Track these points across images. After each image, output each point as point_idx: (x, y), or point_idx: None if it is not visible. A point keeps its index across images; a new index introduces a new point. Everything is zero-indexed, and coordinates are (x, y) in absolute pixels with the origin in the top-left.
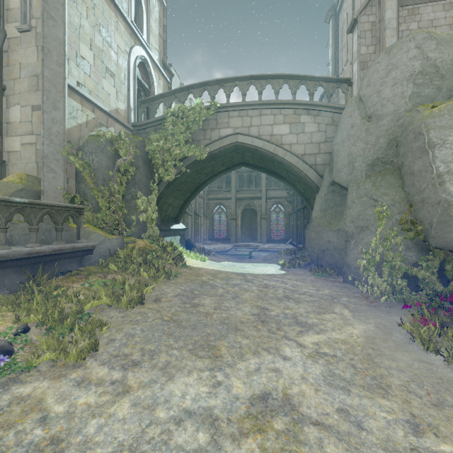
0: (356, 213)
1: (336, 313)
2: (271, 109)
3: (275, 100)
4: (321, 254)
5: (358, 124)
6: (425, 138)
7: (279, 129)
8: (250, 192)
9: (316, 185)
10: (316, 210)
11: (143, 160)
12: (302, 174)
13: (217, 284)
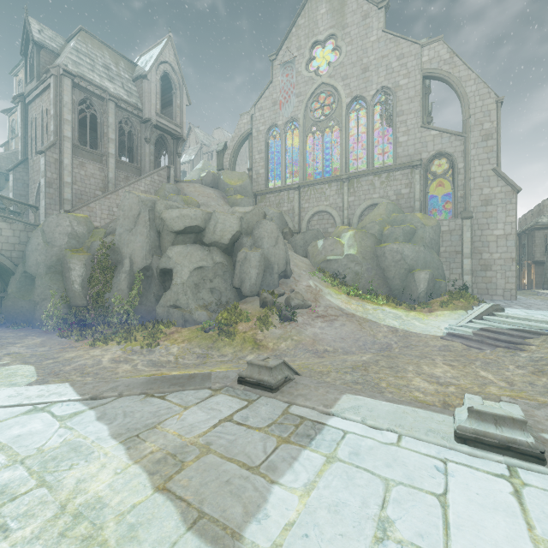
0: (41, 292)
1: (29, 338)
2: None
3: None
4: (17, 315)
5: (42, 245)
6: (69, 266)
7: None
8: None
9: (12, 271)
10: (12, 287)
11: None
12: (0, 262)
13: None
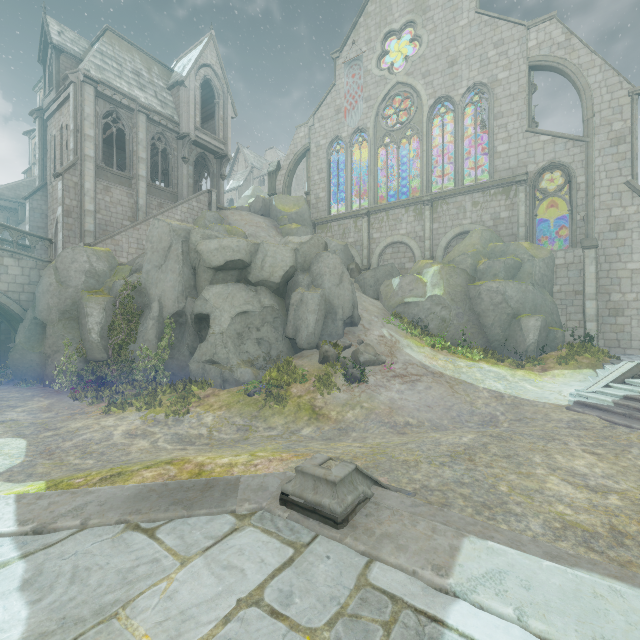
0: (53, 342)
1: (36, 400)
2: None
3: None
4: (26, 370)
5: (55, 285)
6: (86, 310)
7: None
8: None
9: (20, 316)
10: (20, 337)
11: None
12: (6, 307)
13: None
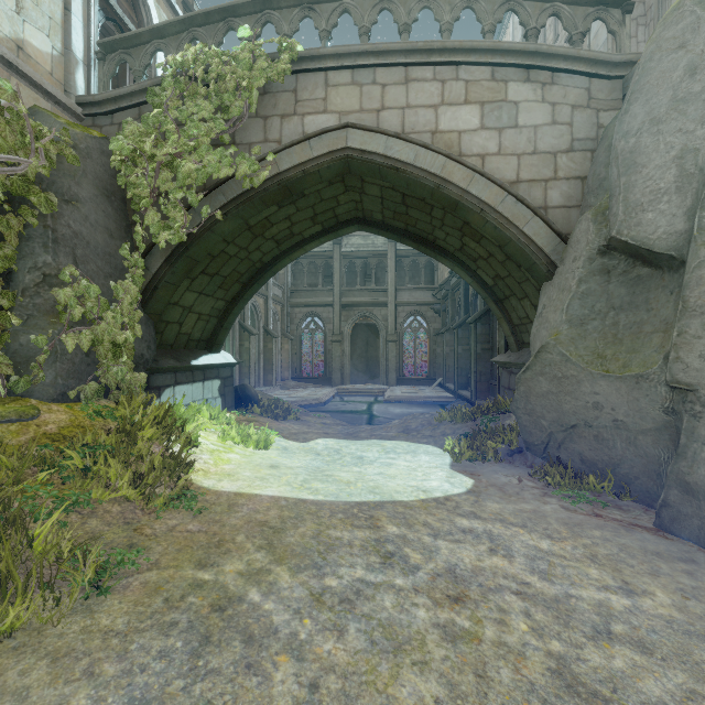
0: None
1: None
2: (434, 66)
3: (446, 41)
4: (562, 433)
5: None
6: None
7: (453, 118)
8: (366, 293)
9: (546, 260)
10: (550, 322)
11: (99, 187)
12: (512, 231)
13: (275, 617)
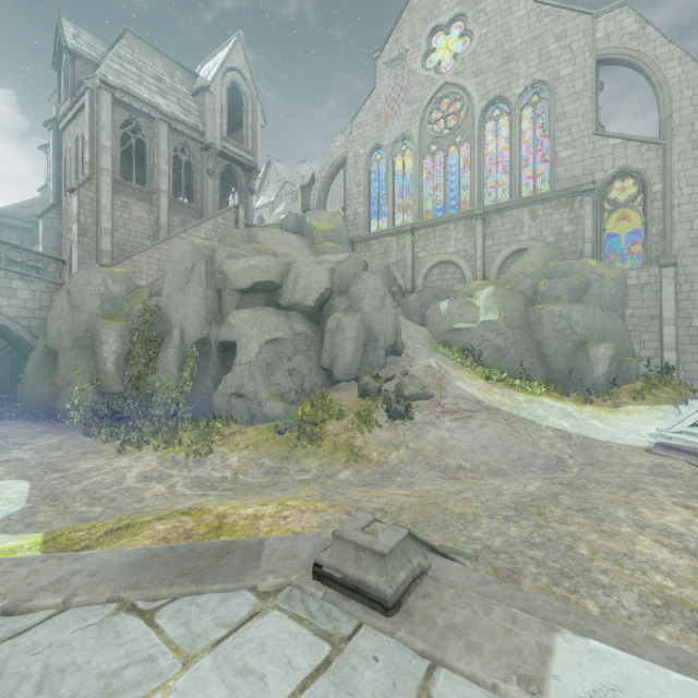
0: (65, 373)
1: (45, 437)
2: None
3: None
4: (36, 404)
5: (68, 310)
6: (100, 338)
7: None
8: None
9: (30, 345)
10: (30, 367)
11: None
12: (15, 334)
13: None
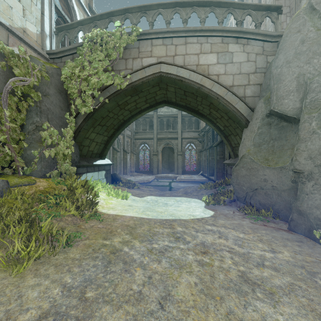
0: (318, 147)
1: None
2: (197, 37)
3: (202, 27)
4: (251, 192)
5: (312, 37)
6: None
7: (205, 59)
8: (168, 133)
9: (245, 119)
10: (246, 145)
11: (57, 89)
12: (230, 107)
13: (134, 256)
